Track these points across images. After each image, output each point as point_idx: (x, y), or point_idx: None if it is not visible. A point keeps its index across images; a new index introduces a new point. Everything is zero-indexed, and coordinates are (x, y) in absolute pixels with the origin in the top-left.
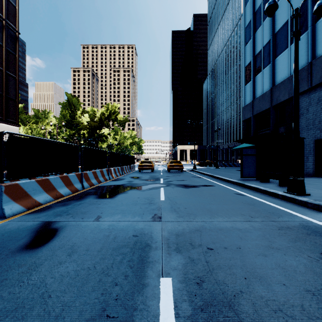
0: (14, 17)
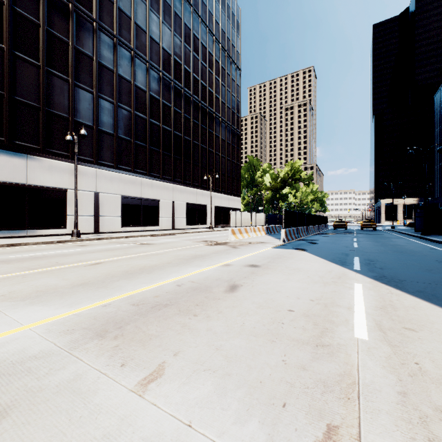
0: (239, 124)
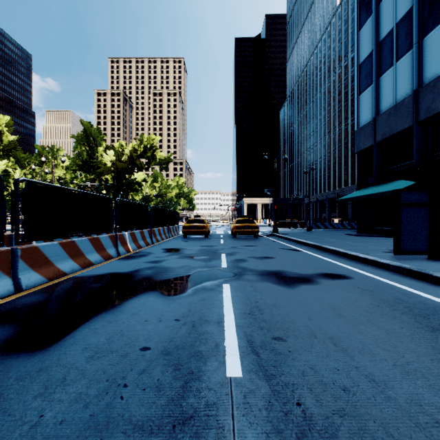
0: None
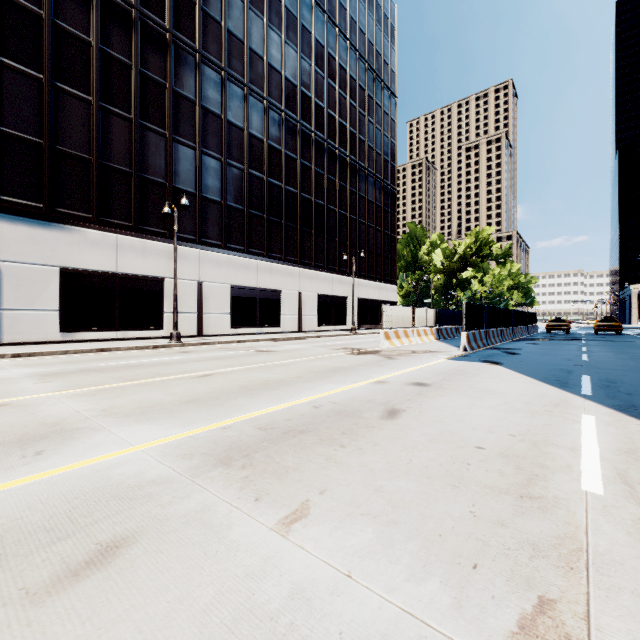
0: (394, 177)
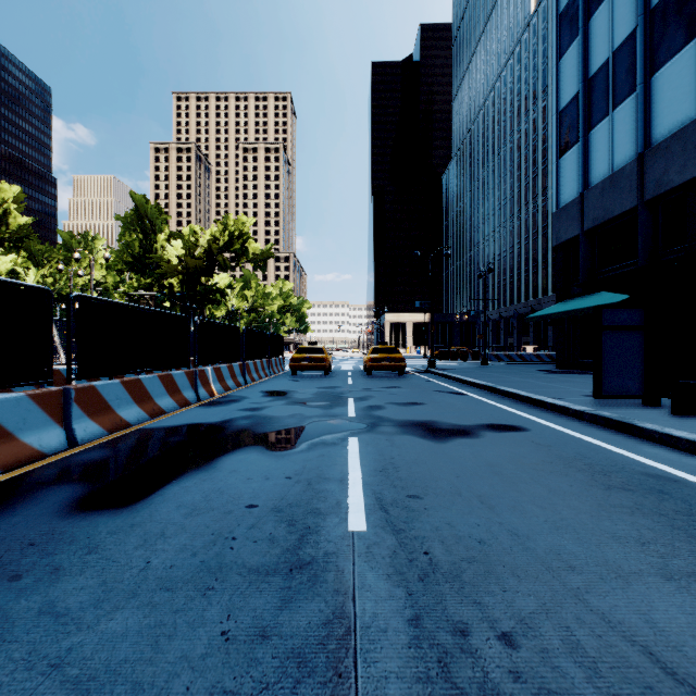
0: None
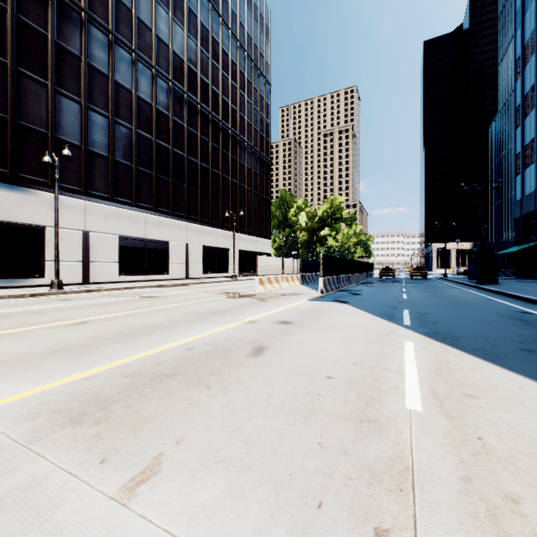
0: (268, 151)
